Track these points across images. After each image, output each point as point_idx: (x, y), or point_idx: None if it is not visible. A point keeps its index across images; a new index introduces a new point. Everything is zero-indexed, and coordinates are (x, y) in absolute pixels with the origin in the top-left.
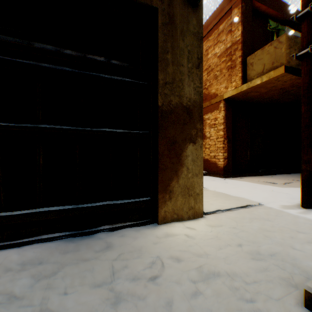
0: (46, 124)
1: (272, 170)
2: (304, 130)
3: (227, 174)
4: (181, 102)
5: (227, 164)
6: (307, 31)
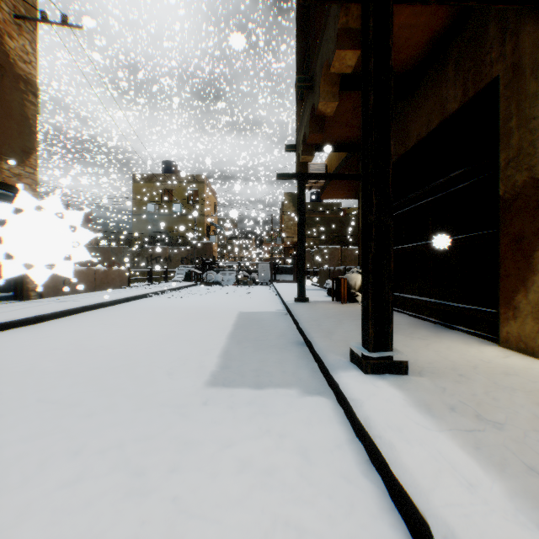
0: (431, 239)
1: None
2: None
3: None
4: (530, 176)
5: None
6: None
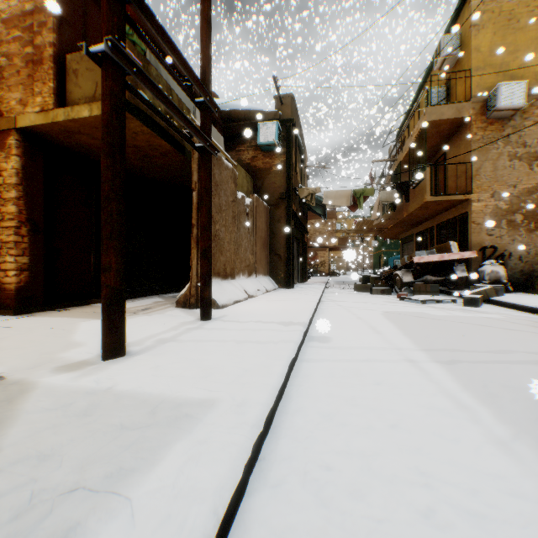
0: None
1: (143, 290)
2: (106, 207)
3: (32, 306)
4: None
5: (32, 282)
6: (110, 14)
